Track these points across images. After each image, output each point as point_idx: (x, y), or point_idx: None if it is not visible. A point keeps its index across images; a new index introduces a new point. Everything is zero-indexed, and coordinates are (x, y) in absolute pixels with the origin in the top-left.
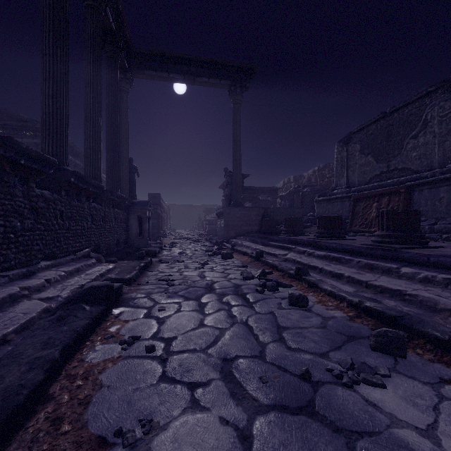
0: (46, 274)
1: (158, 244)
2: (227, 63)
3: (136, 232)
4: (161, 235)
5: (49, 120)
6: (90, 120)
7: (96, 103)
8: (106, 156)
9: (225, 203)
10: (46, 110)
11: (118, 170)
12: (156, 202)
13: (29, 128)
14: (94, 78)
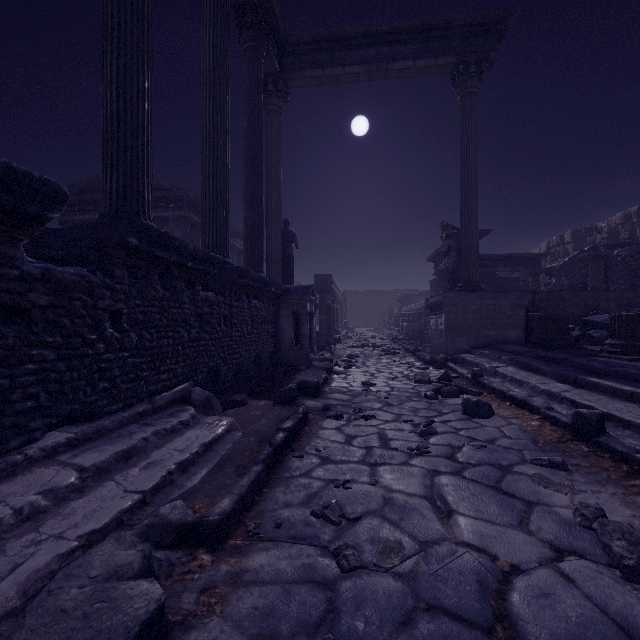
0: (18, 487)
1: (326, 363)
2: (451, 22)
3: (290, 340)
4: (333, 338)
5: (112, 131)
6: (209, 146)
7: (218, 115)
8: (244, 215)
9: (439, 285)
10: (107, 111)
11: (261, 235)
12: (324, 288)
13: (169, 198)
14: (216, 72)
